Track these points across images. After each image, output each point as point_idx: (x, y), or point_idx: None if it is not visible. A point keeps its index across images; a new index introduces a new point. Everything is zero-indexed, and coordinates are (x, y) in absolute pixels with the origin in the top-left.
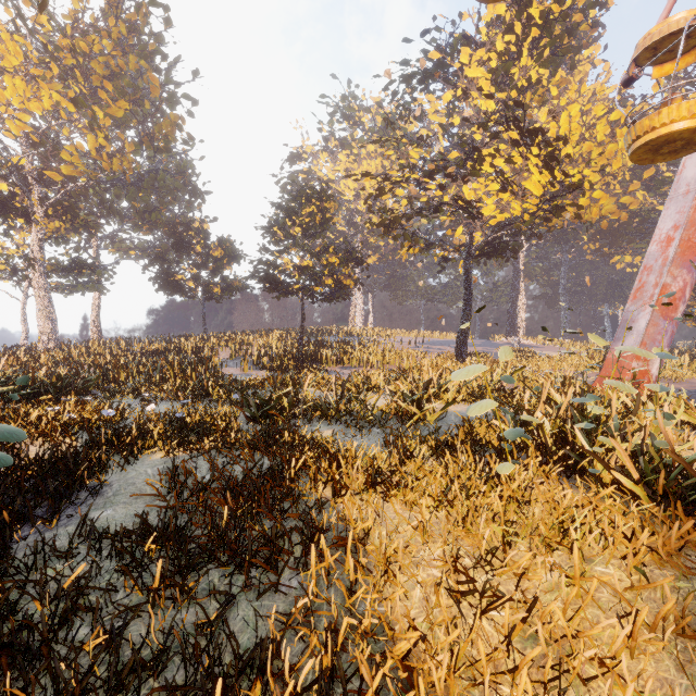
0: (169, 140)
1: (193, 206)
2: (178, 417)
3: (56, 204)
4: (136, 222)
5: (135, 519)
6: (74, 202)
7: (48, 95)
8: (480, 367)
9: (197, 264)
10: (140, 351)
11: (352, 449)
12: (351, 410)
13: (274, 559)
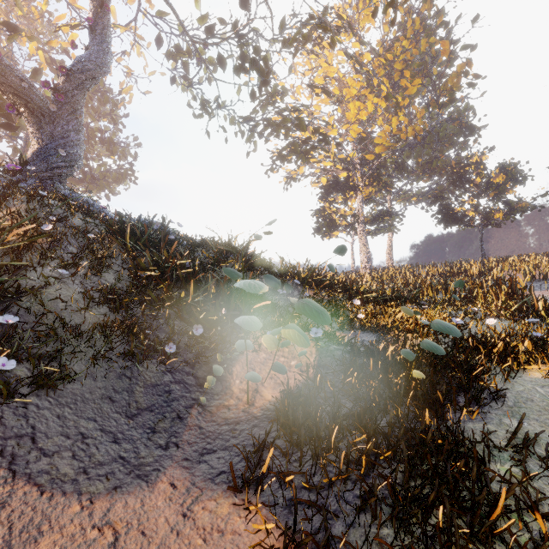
0: (452, 92)
1: (466, 145)
2: (535, 335)
3: (369, 177)
4: (417, 174)
5: None
6: (379, 172)
7: (370, 102)
8: None
9: (477, 194)
10: (427, 274)
11: None
12: None
13: None
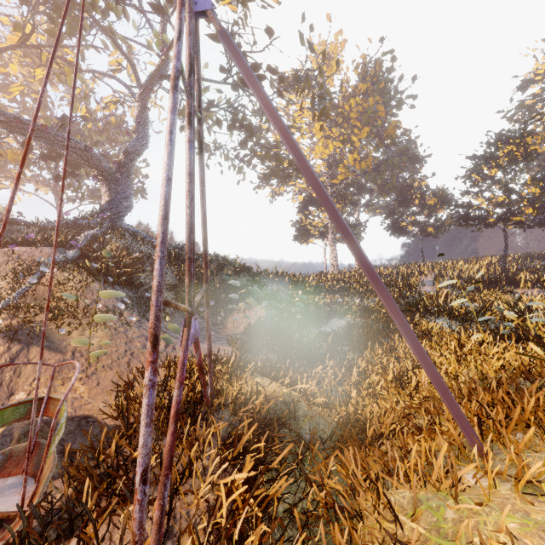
0: (392, 138)
1: (416, 169)
2: (366, 305)
3: (337, 195)
4: (379, 192)
5: (334, 333)
6: (345, 191)
7: (331, 144)
8: (452, 281)
9: (414, 213)
10: None
11: (428, 326)
12: (466, 313)
13: (363, 348)
